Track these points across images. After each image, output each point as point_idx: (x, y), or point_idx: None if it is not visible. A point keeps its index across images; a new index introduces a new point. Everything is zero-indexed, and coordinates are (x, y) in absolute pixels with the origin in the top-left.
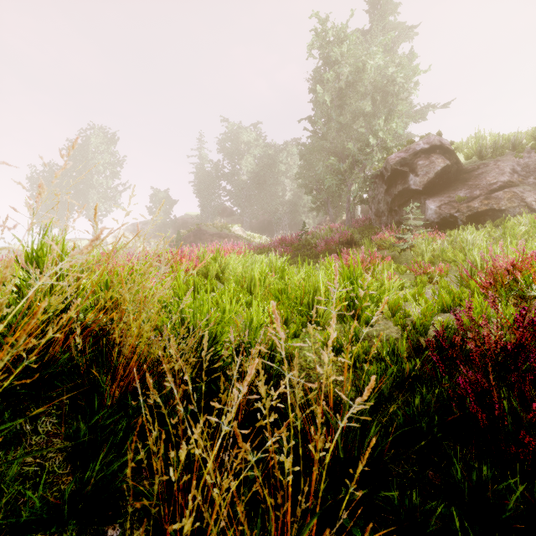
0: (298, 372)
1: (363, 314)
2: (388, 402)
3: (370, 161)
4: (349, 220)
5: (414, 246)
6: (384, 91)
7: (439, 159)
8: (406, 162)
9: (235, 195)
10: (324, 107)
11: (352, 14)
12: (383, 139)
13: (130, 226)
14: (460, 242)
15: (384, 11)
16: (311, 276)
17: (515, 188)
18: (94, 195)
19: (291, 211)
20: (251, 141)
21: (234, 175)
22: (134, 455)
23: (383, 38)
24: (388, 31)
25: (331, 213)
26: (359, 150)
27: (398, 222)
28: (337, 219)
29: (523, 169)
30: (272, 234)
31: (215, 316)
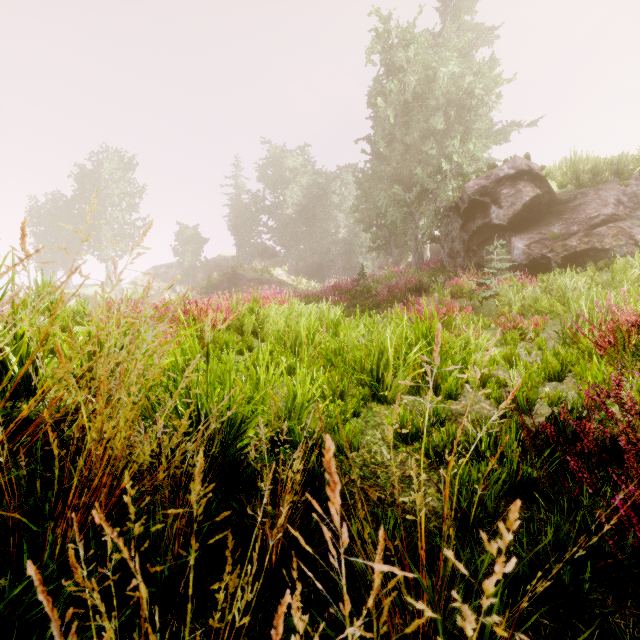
0: (360, 469)
1: (444, 383)
2: (493, 521)
3: (443, 190)
4: (417, 262)
5: (498, 294)
6: (460, 105)
7: (527, 187)
8: (487, 190)
9: (278, 232)
10: (386, 124)
11: (420, 11)
12: (459, 163)
13: (151, 270)
14: (557, 289)
15: (459, 9)
16: (373, 332)
17: (621, 223)
18: (107, 232)
19: (346, 252)
20: (298, 167)
21: (276, 208)
22: (100, 630)
23: (459, 40)
24: (463, 33)
25: (394, 254)
26: (429, 177)
27: (476, 264)
28: (401, 262)
29: (630, 200)
30: (323, 279)
31: (244, 390)
